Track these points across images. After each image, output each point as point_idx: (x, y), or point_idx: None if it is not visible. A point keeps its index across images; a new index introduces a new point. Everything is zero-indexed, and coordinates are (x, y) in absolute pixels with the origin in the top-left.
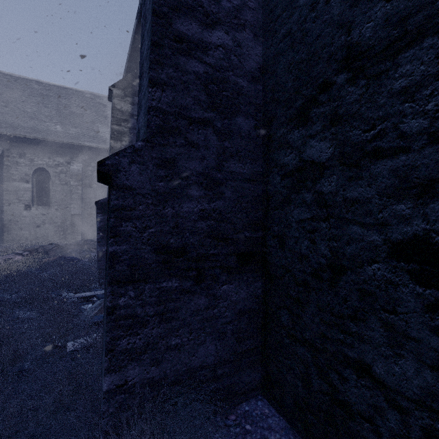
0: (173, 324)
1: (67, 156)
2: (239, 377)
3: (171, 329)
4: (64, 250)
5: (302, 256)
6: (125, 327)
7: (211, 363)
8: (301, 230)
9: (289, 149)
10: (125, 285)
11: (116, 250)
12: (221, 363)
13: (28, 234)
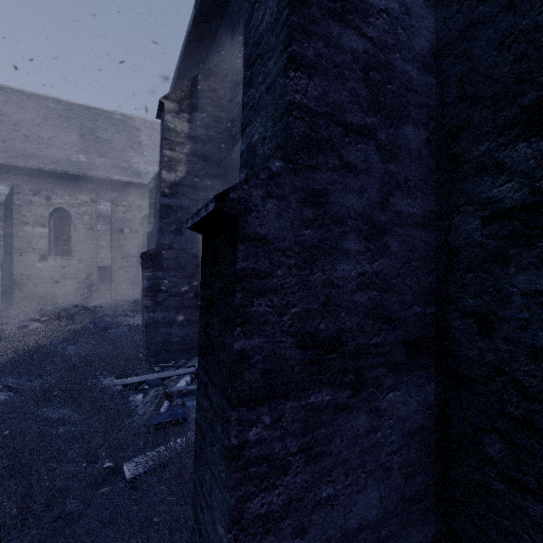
0: (323, 464)
1: (93, 192)
2: (407, 536)
3: (320, 472)
4: (94, 314)
5: (540, 352)
6: (257, 478)
7: (373, 520)
8: (536, 308)
9: (502, 174)
10: (257, 405)
11: (244, 346)
12: (385, 518)
13: (44, 291)
